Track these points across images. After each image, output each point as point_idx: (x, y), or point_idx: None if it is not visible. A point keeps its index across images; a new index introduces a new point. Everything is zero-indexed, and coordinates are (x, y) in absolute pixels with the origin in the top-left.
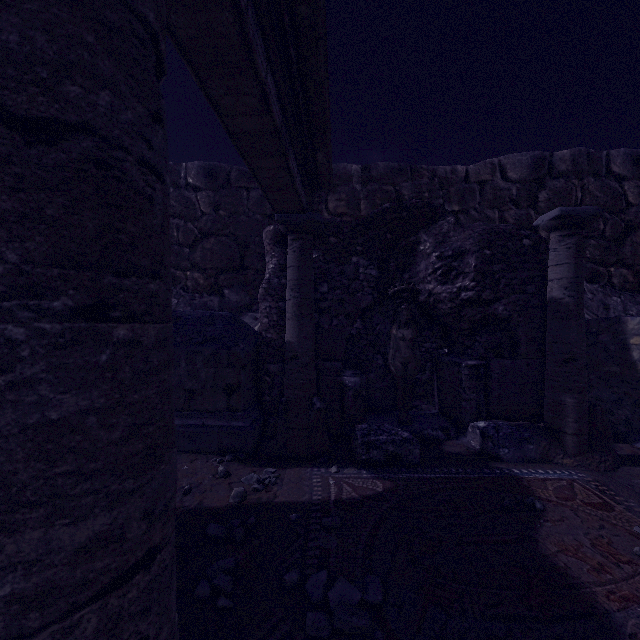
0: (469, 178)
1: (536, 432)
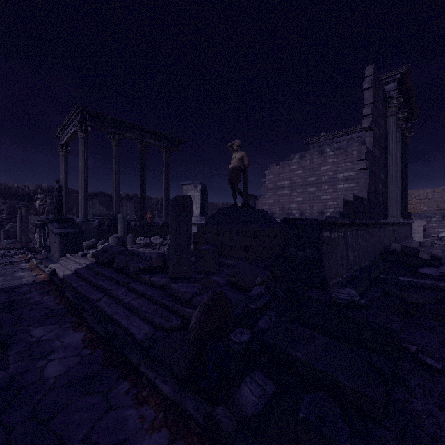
0: (18, 187)
1: (14, 240)
